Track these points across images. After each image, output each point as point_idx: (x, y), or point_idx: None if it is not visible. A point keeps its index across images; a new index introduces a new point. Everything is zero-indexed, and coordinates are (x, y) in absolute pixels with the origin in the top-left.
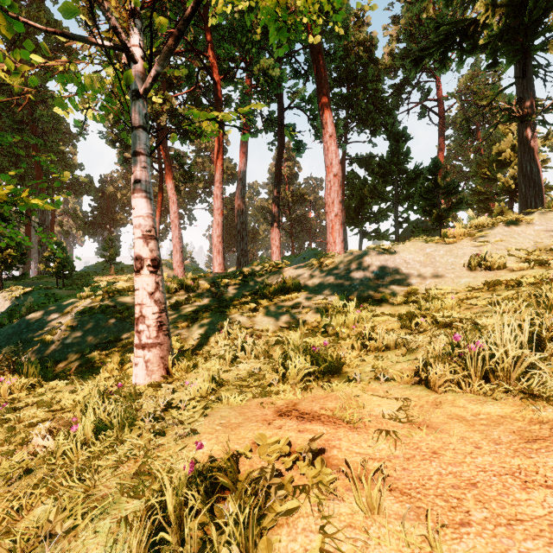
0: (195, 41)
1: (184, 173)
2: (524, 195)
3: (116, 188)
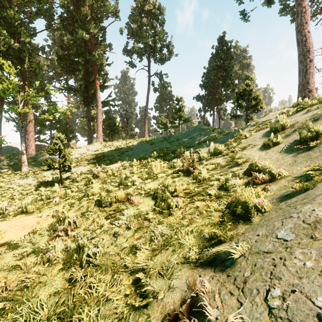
0: None
1: None
2: (88, 139)
3: None
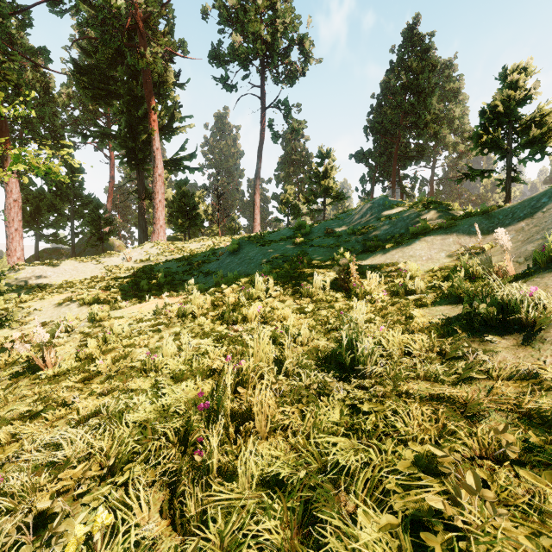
0: None
1: None
2: (140, 236)
3: None
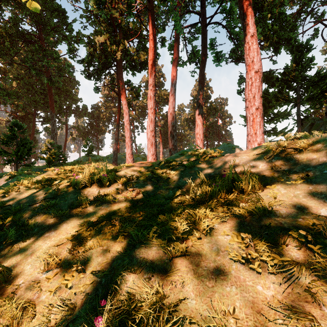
0: None
1: (133, 92)
2: None
3: (100, 112)
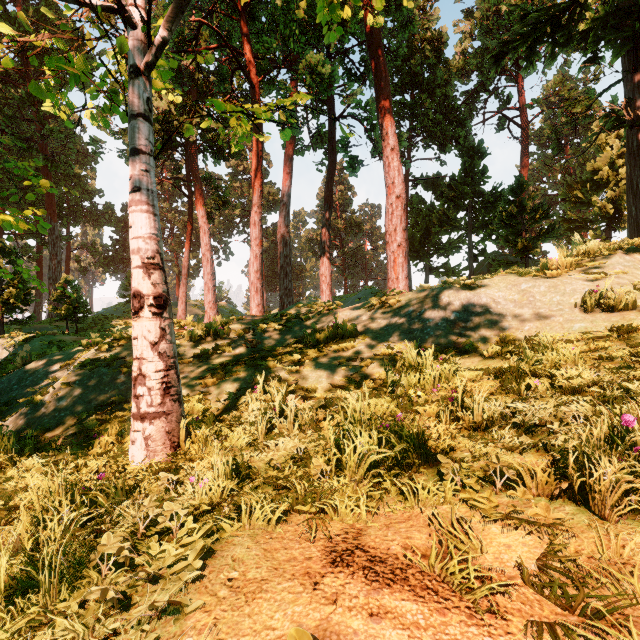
0: (229, 37)
1: (217, 197)
2: (634, 219)
3: None
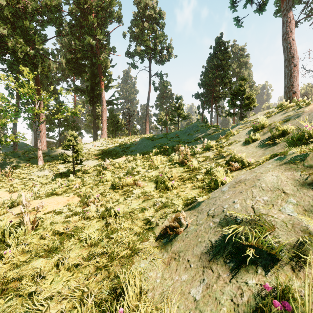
0: None
1: None
2: (94, 135)
3: None
